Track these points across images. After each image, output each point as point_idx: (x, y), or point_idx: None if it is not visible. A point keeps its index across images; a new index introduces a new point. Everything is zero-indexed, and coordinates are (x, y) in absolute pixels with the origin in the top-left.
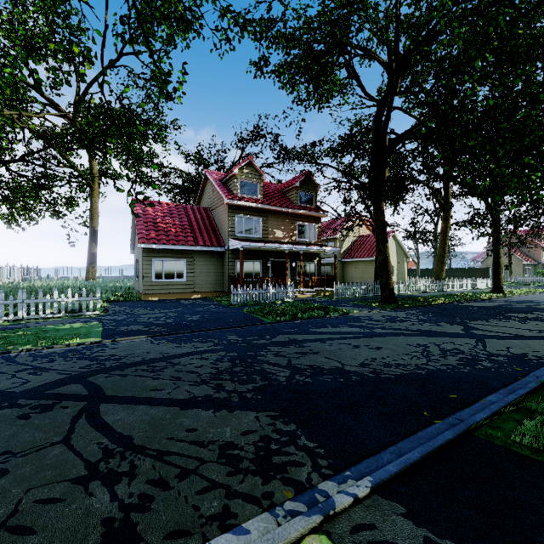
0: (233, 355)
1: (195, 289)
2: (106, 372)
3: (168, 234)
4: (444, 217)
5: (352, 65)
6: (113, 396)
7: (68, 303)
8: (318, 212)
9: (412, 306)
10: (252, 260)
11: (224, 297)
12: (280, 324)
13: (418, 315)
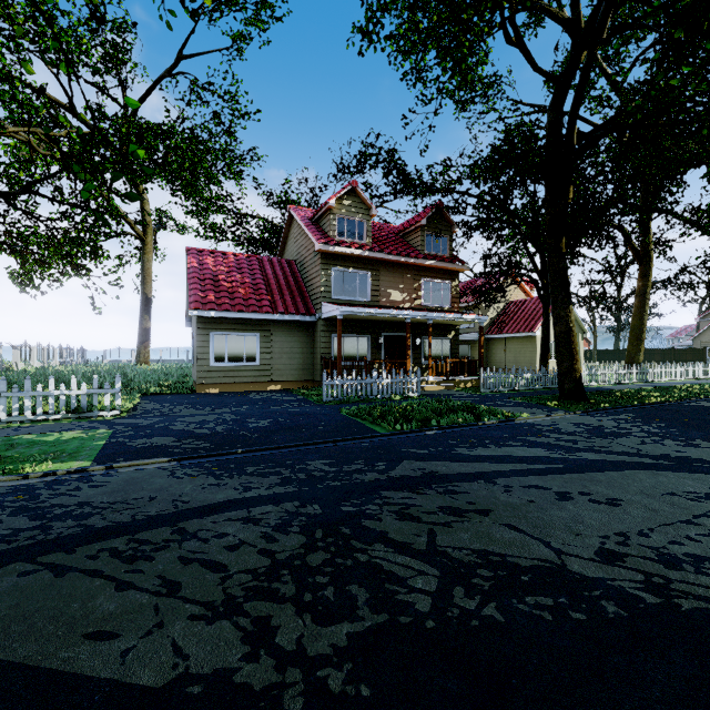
0: (312, 513)
1: (272, 377)
2: (33, 557)
3: (234, 296)
4: (643, 271)
5: (514, 22)
6: None
7: (71, 398)
8: (454, 264)
9: (616, 406)
10: (357, 334)
11: (315, 389)
12: (403, 437)
13: (639, 424)
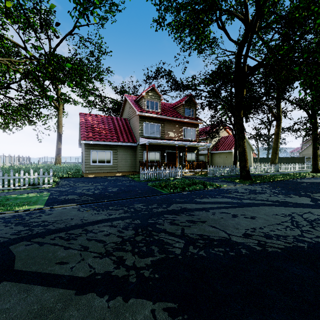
0: (137, 223)
1: (117, 170)
2: (29, 239)
3: (101, 134)
4: (277, 124)
5: (221, 19)
6: (19, 271)
7: (30, 179)
8: (197, 121)
9: (263, 182)
10: (154, 151)
11: (136, 175)
12: (173, 195)
13: (270, 189)
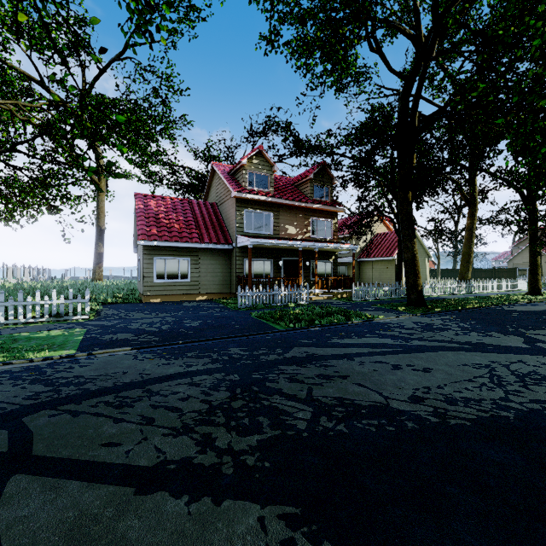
0: (233, 379)
1: (200, 290)
2: (55, 407)
3: (171, 230)
4: (470, 212)
5: (375, 37)
6: (40, 457)
7: (52, 306)
8: (334, 207)
9: (445, 310)
10: (263, 259)
11: (232, 299)
12: (295, 332)
13: (458, 322)
